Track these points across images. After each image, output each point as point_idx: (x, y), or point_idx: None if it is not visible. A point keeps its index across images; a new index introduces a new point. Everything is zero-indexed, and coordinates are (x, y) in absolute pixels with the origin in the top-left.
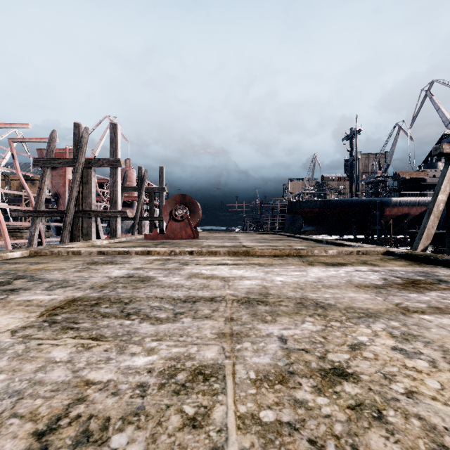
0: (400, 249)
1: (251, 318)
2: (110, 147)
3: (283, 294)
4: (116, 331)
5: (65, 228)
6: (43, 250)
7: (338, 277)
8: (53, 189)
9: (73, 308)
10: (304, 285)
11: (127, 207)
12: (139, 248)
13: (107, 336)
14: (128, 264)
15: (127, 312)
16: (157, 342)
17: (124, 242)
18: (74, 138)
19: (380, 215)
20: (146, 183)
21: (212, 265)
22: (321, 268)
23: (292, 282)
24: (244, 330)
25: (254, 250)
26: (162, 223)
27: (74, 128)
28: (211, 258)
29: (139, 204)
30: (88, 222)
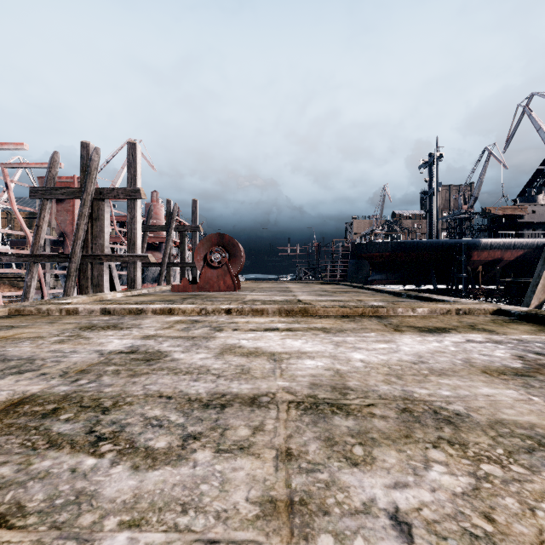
0: (517, 307)
1: (325, 450)
2: (127, 173)
3: (371, 390)
4: (55, 492)
5: (69, 276)
6: (28, 308)
7: (447, 353)
8: (58, 228)
9: (8, 421)
10: (401, 370)
11: (154, 250)
12: (158, 305)
13: (29, 509)
14: (137, 329)
15: (99, 433)
16: (129, 532)
17: (145, 295)
18: (81, 162)
19: (466, 260)
20: (177, 221)
21: (257, 331)
22: (415, 336)
23: (380, 363)
24: (314, 488)
25: (315, 308)
26: (196, 271)
27: (81, 148)
28: (255, 319)
29: (167, 246)
30: (100, 269)
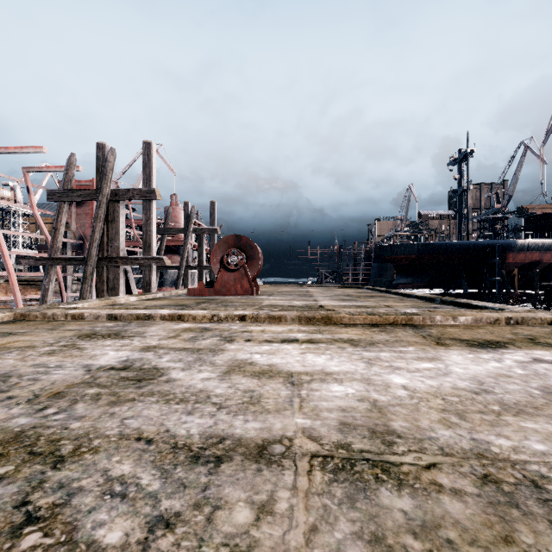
0: None
1: None
2: (143, 173)
3: (426, 437)
4: None
5: (85, 280)
6: (33, 312)
7: (515, 378)
8: (77, 231)
9: None
10: (460, 403)
11: (173, 253)
12: (167, 310)
13: None
14: (139, 339)
15: (32, 507)
16: None
17: (159, 299)
18: (97, 163)
19: (500, 263)
20: (196, 224)
21: (272, 342)
22: (465, 352)
23: (429, 391)
24: None
25: (339, 315)
26: (214, 274)
27: (97, 150)
28: (272, 327)
29: (185, 249)
30: (115, 272)
